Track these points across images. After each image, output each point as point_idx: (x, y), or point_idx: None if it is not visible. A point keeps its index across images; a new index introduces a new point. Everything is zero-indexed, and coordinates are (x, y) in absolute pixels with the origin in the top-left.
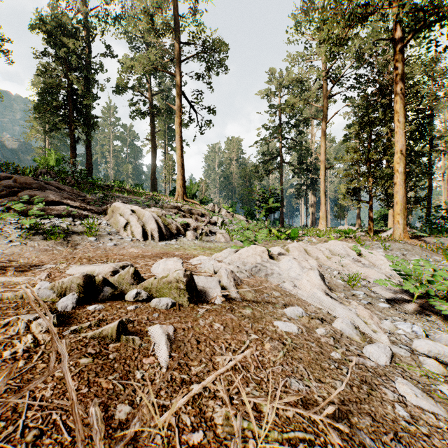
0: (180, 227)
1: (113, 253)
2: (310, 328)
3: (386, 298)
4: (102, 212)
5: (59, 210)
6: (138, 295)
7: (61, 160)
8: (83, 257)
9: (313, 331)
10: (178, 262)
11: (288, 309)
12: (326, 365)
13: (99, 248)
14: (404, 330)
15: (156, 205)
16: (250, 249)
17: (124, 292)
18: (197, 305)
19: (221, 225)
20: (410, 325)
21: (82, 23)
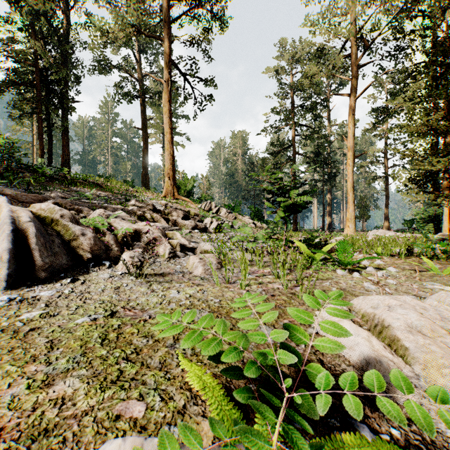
0: (112, 241)
1: None
2: None
3: None
4: None
5: None
6: None
7: (14, 146)
8: None
9: None
10: None
11: None
12: None
13: None
14: None
15: (123, 202)
16: None
17: None
18: None
19: (215, 230)
20: None
21: None
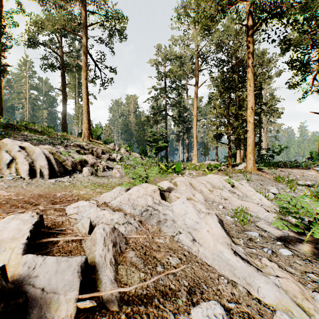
0: (77, 163)
1: None
2: None
3: (276, 237)
4: None
5: None
6: None
7: None
8: None
9: None
10: (29, 222)
11: (199, 316)
12: None
13: None
14: None
15: (61, 143)
16: (141, 188)
17: None
18: None
19: (119, 160)
20: None
21: None
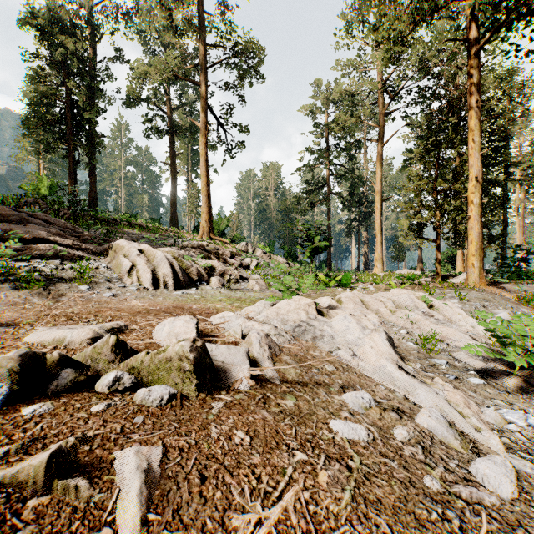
0: (203, 271)
1: (108, 307)
2: (384, 429)
3: (475, 369)
4: (102, 252)
5: (43, 249)
6: (118, 382)
7: (55, 188)
8: (64, 313)
9: (390, 434)
10: (190, 323)
11: (348, 396)
12: (423, 511)
13: (90, 301)
14: (515, 422)
15: (175, 244)
16: (292, 302)
17: (100, 375)
18: (212, 395)
19: (256, 268)
20: (523, 415)
21: (83, 18)
